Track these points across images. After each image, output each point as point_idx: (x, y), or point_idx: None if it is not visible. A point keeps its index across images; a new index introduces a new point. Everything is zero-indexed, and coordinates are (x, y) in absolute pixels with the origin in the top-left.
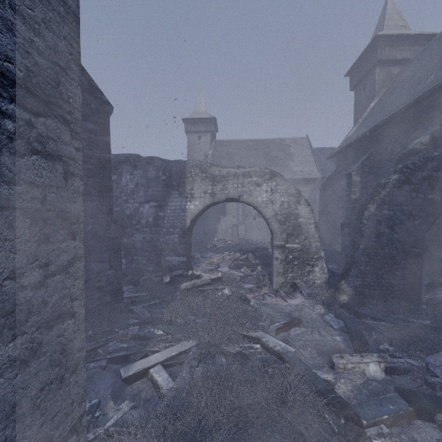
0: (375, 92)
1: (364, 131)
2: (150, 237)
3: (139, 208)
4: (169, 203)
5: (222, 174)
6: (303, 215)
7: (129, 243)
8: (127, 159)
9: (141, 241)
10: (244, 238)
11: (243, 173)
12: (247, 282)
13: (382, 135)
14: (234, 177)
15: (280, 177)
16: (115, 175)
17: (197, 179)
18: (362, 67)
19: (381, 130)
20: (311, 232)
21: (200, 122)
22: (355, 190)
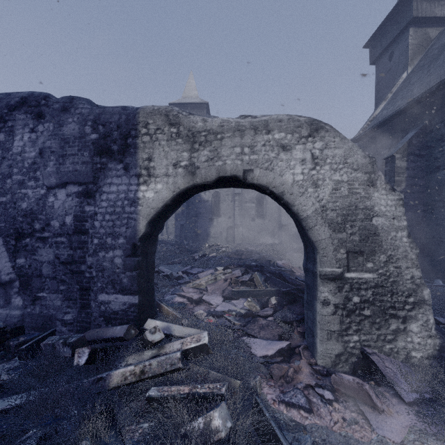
0: (408, 60)
1: (406, 102)
2: (67, 256)
3: (46, 198)
4: (105, 187)
5: (209, 127)
6: (383, 210)
7: (29, 266)
8: (24, 101)
9: (52, 262)
10: (241, 244)
11: (253, 123)
12: (258, 337)
13: (441, 100)
14: (235, 132)
15: (330, 130)
16: (1, 132)
17: (161, 138)
18: (388, 32)
19: (440, 93)
20: (400, 247)
21: (190, 108)
22: (399, 179)
